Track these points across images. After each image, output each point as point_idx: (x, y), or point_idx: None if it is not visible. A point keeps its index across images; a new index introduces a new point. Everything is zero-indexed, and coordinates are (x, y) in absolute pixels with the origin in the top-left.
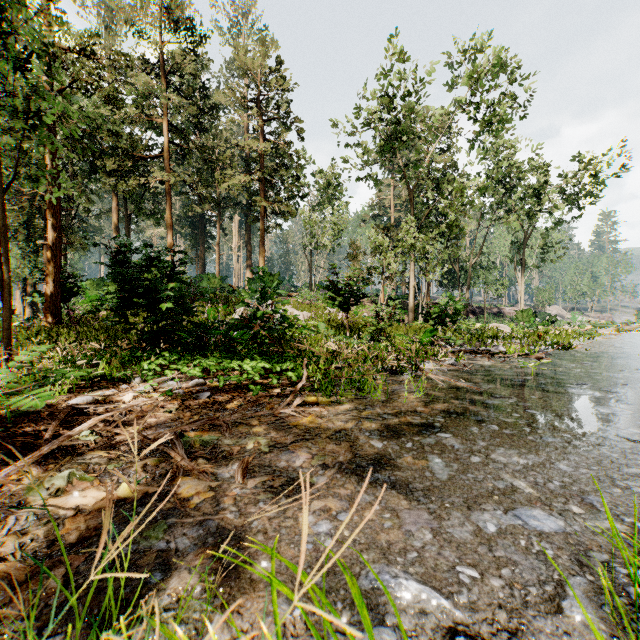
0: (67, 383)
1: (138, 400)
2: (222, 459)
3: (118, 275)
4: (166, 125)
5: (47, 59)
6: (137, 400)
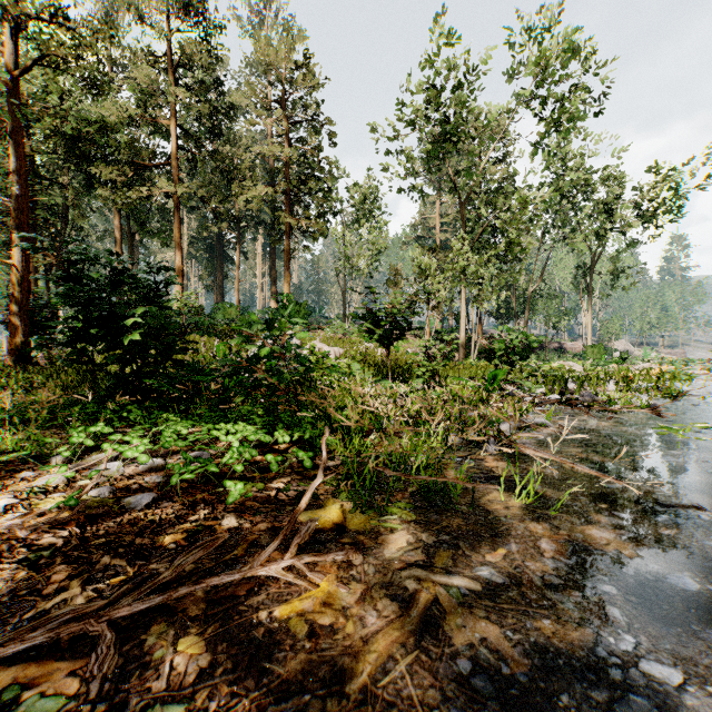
0: None
1: (2, 520)
2: None
3: (67, 297)
4: (174, 127)
5: (10, 29)
6: (0, 520)
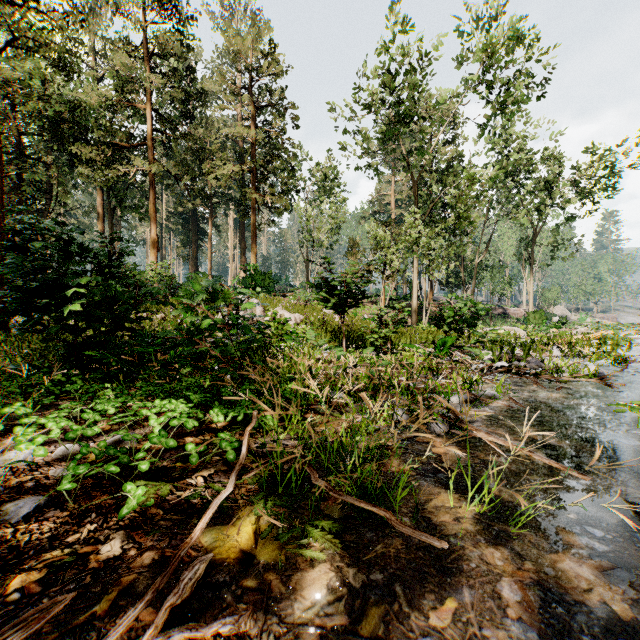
0: None
1: None
2: None
3: (13, 267)
4: (149, 111)
5: None
6: None
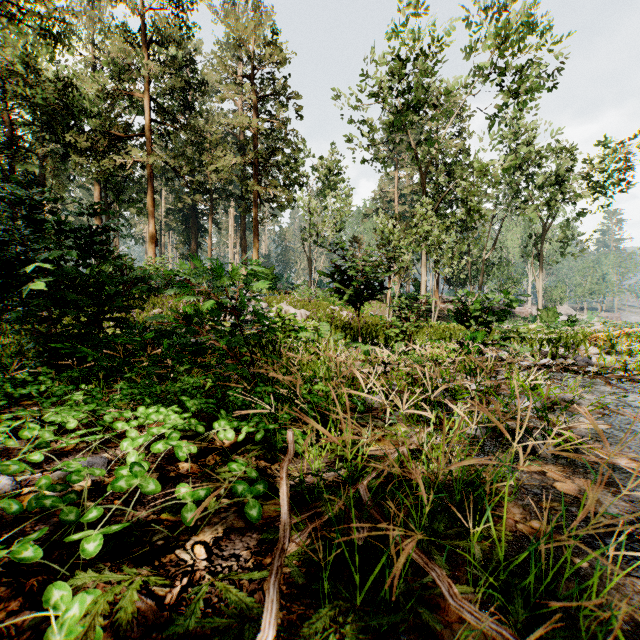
0: None
1: None
2: None
3: None
4: (147, 100)
5: None
6: None
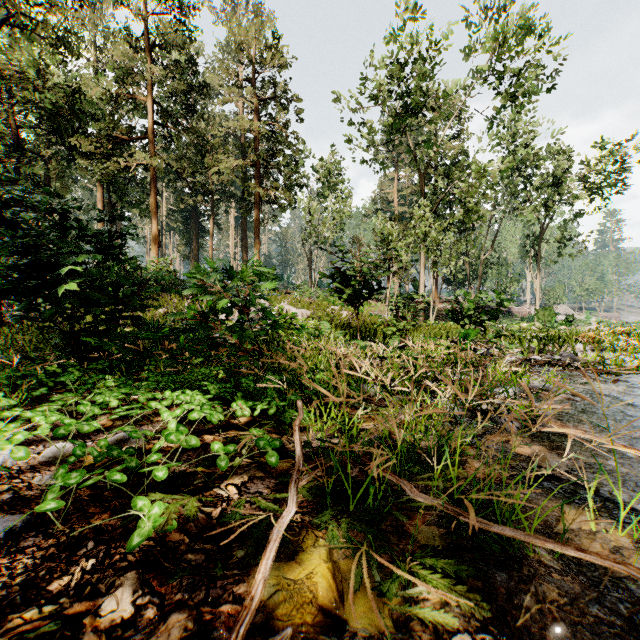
0: None
1: None
2: None
3: (2, 244)
4: (150, 103)
5: None
6: None
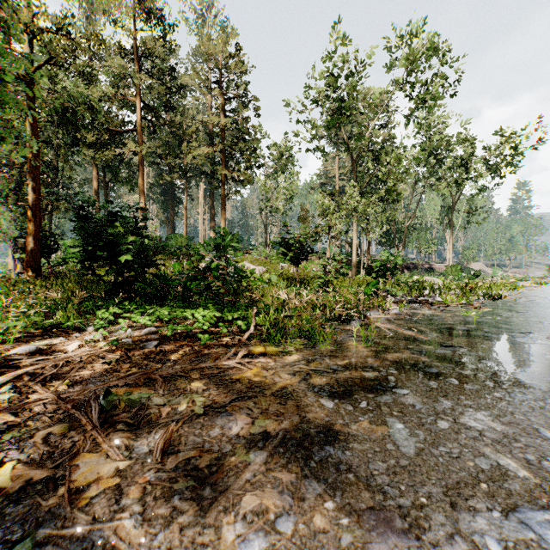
0: (18, 332)
1: (81, 350)
2: (146, 424)
3: (82, 229)
4: (139, 103)
5: (27, 38)
6: (80, 350)
